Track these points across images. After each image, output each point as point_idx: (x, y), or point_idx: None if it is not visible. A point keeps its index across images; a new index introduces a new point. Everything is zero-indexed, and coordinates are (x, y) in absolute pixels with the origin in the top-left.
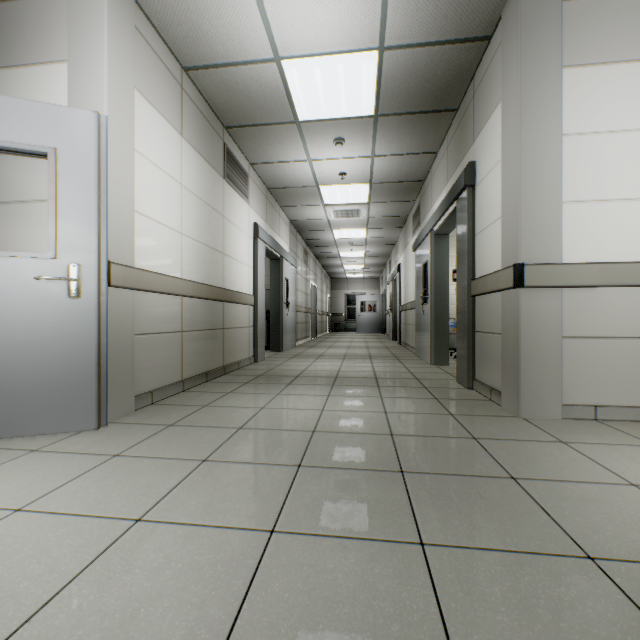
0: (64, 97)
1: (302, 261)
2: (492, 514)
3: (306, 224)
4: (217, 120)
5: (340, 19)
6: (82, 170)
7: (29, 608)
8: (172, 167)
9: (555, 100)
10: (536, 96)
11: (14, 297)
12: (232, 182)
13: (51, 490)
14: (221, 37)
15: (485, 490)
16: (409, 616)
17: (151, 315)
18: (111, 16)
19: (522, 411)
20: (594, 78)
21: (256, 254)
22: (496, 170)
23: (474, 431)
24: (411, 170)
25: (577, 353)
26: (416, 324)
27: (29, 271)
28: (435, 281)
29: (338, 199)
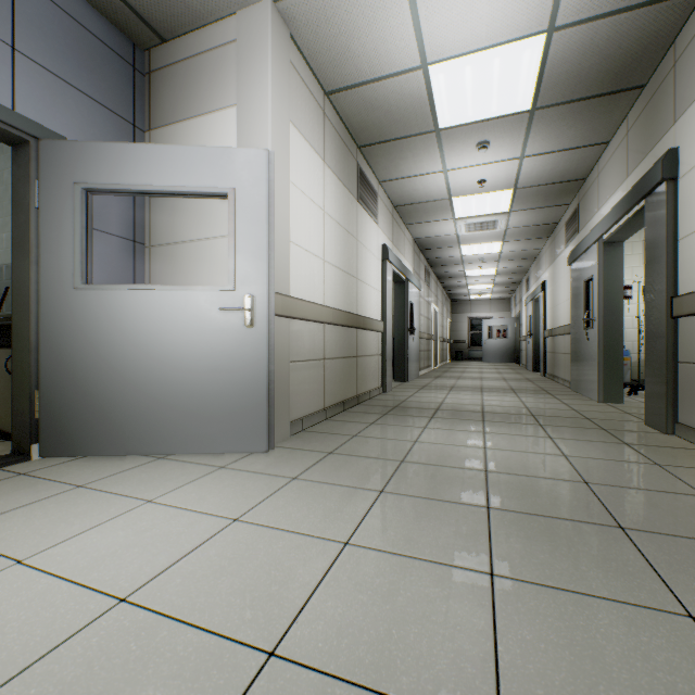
0: (232, 139)
1: (424, 283)
2: None
3: (431, 242)
4: (351, 141)
5: (503, 7)
6: (255, 206)
7: (289, 610)
8: (316, 194)
9: None
10: None
11: (202, 327)
12: (364, 203)
13: (254, 505)
14: (367, 54)
15: None
16: None
17: (301, 343)
18: (273, 55)
19: None
20: None
21: (384, 277)
22: None
23: None
24: (569, 168)
25: None
26: (573, 352)
27: (213, 303)
28: (604, 300)
29: (472, 211)
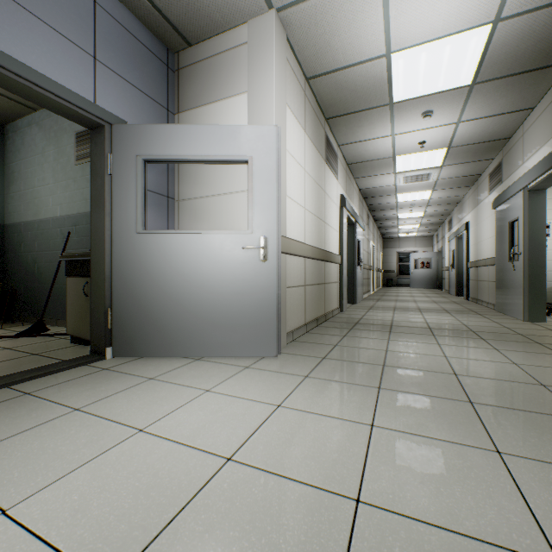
0: (244, 118)
1: (365, 224)
2: None
3: (373, 191)
4: (321, 114)
5: (459, 5)
6: (268, 169)
7: (354, 471)
8: (300, 157)
9: None
10: None
11: (228, 261)
12: (329, 163)
13: (286, 395)
14: (344, 47)
15: None
16: None
17: (291, 273)
18: (276, 53)
19: None
20: None
21: (342, 221)
22: None
23: None
24: (497, 129)
25: None
26: (497, 280)
27: (237, 243)
28: (529, 237)
29: (410, 166)
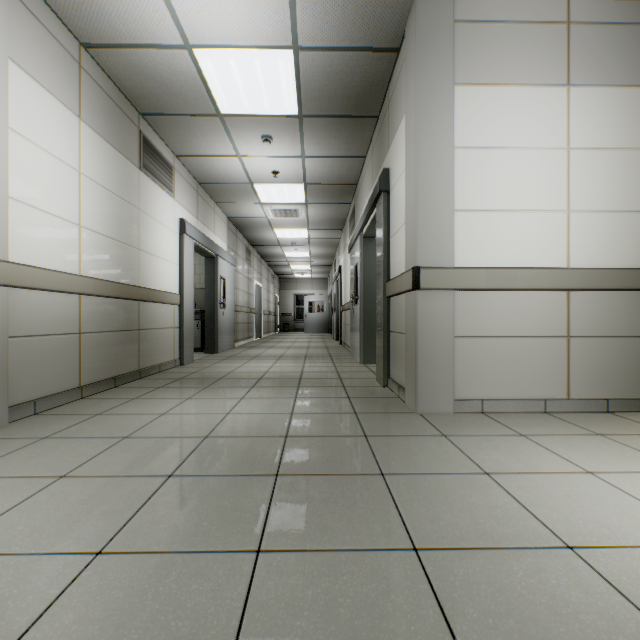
0: None
1: (244, 260)
2: (345, 513)
3: (246, 222)
4: (130, 105)
5: (249, 12)
6: None
7: None
8: (66, 151)
9: (448, 114)
10: (432, 109)
11: None
12: (151, 173)
13: None
14: (121, 15)
15: (350, 488)
16: (204, 634)
17: (34, 315)
18: None
19: (419, 407)
20: (482, 97)
21: (183, 251)
22: (403, 177)
23: (369, 429)
24: (343, 173)
25: (467, 351)
26: (351, 324)
27: None
28: (364, 282)
29: (275, 198)
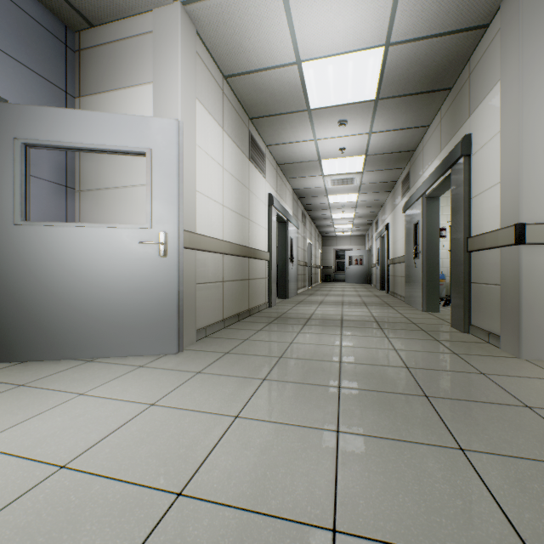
0: (149, 109)
1: (301, 223)
2: (516, 432)
3: (306, 192)
4: (244, 113)
5: (354, 26)
6: (168, 163)
7: (193, 464)
8: (217, 154)
9: None
10: (537, 75)
11: (124, 256)
12: (254, 162)
13: (167, 393)
14: (256, 50)
15: (504, 414)
16: (467, 496)
17: (204, 269)
18: (182, 46)
19: (523, 353)
20: None
21: (270, 219)
22: (494, 141)
23: (480, 368)
24: (403, 142)
25: None
26: (406, 276)
27: (134, 238)
28: (426, 238)
29: (336, 170)
